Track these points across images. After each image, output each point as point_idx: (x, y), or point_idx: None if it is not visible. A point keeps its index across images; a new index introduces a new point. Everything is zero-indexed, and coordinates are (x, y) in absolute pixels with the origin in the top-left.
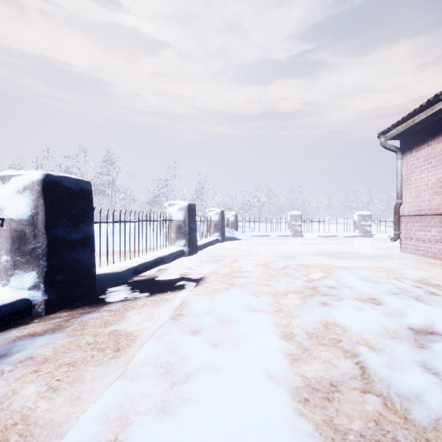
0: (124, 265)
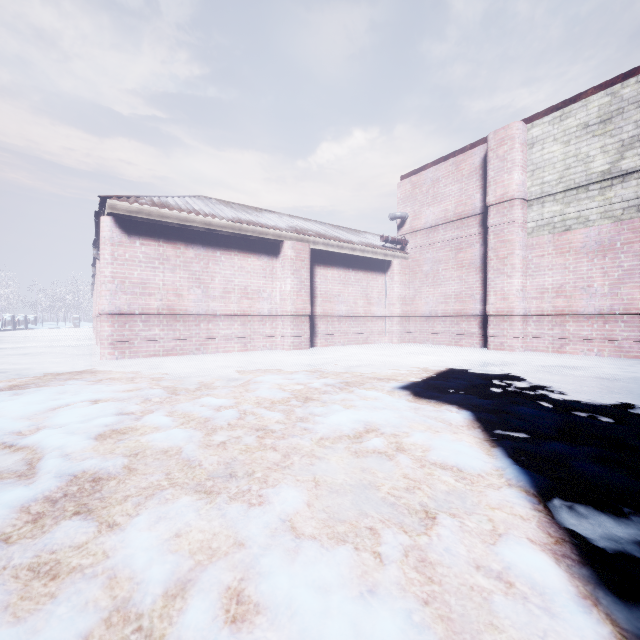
0: None
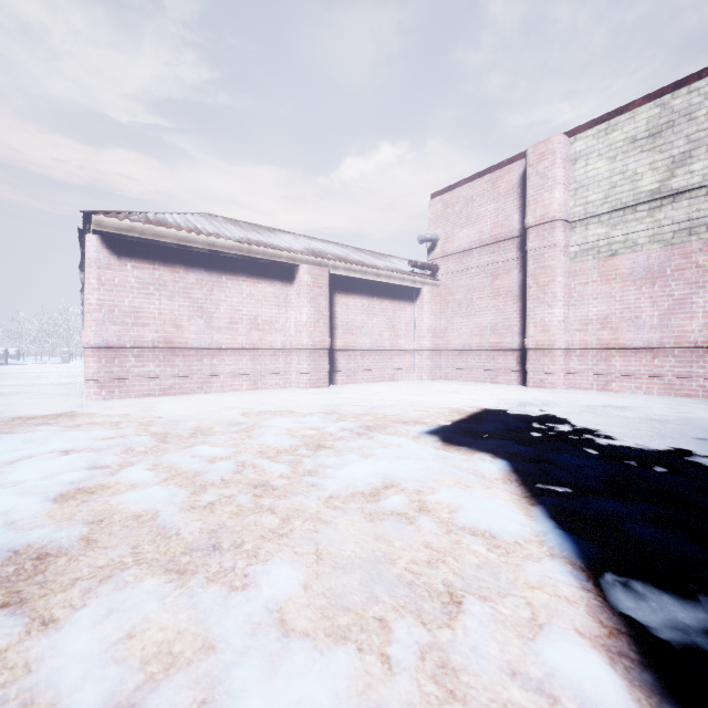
0: None
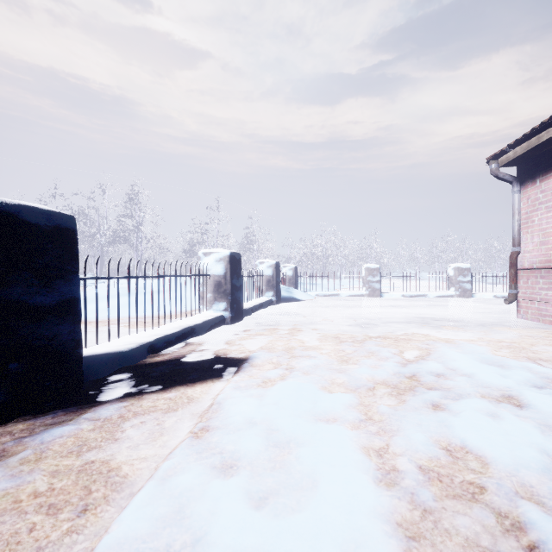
0: (135, 340)
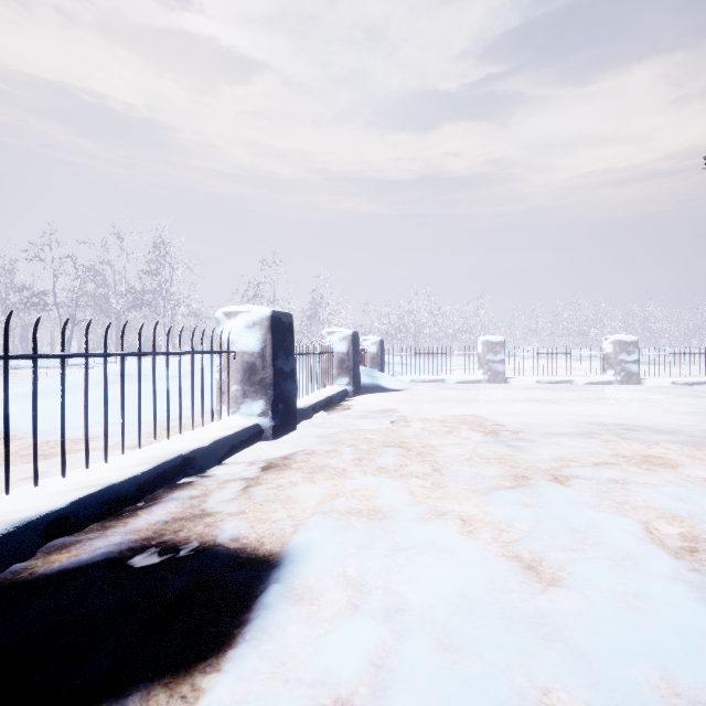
0: (17, 507)
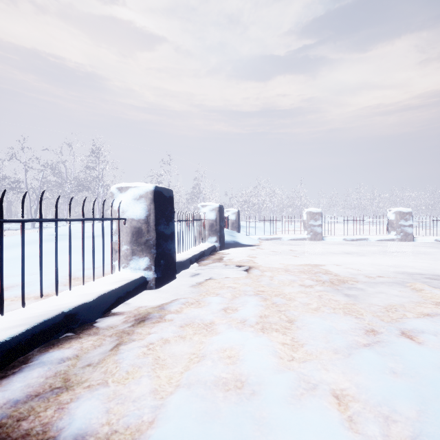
0: None
